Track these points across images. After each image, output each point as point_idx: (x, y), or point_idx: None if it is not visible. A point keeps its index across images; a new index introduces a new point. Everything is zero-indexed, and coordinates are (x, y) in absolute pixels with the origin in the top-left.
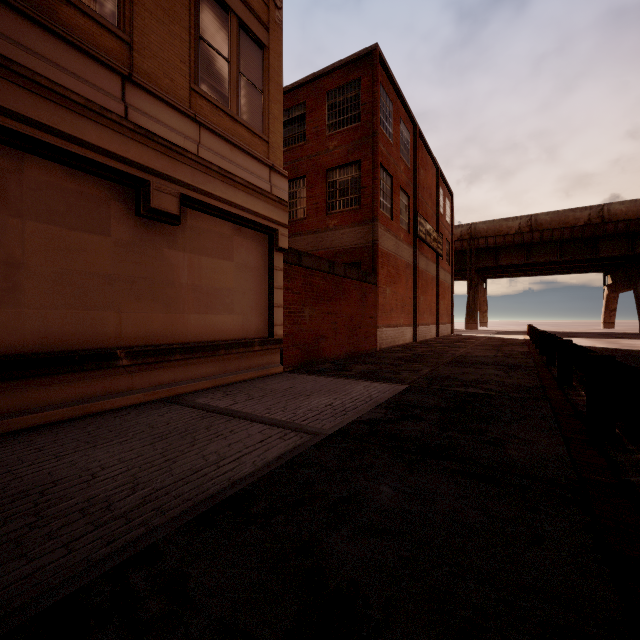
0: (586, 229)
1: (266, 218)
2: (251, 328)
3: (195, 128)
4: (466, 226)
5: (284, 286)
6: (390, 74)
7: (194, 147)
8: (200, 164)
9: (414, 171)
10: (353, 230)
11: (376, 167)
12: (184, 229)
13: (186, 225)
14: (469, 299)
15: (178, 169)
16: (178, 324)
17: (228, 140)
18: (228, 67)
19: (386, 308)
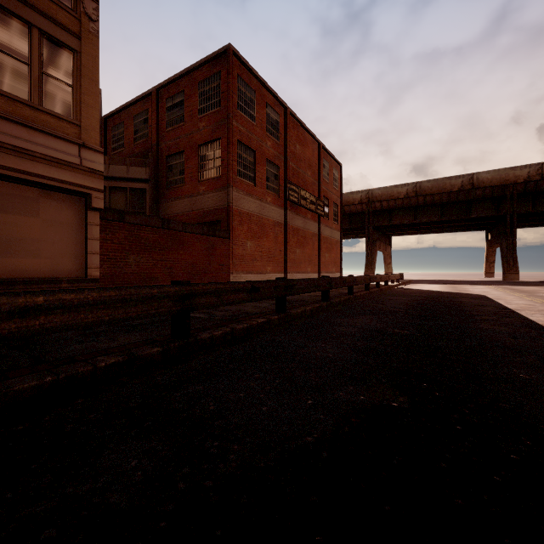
0: (460, 194)
1: (75, 184)
2: (63, 270)
3: None
4: (365, 192)
5: (101, 238)
6: (249, 68)
7: None
8: None
9: (285, 146)
10: (215, 194)
11: (229, 143)
12: None
13: None
14: (367, 253)
15: None
16: None
17: (25, 125)
18: (28, 69)
19: (246, 258)
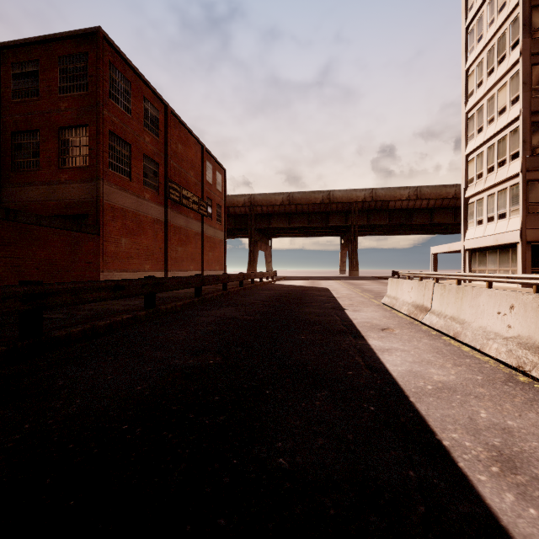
0: (321, 206)
1: None
2: None
3: None
4: (248, 196)
5: None
6: (124, 57)
7: None
8: None
9: (166, 144)
10: (82, 185)
11: (99, 133)
12: None
13: None
14: (250, 252)
15: None
16: None
17: None
18: None
19: (121, 255)
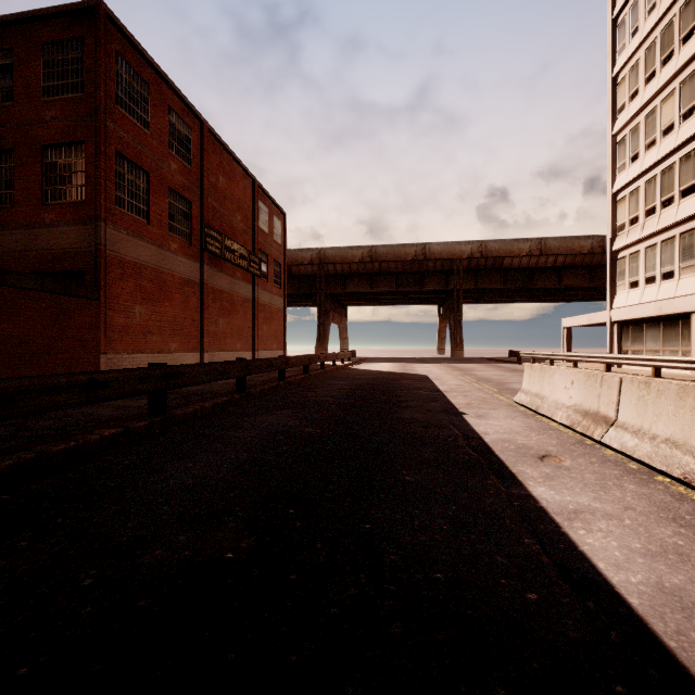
0: (414, 264)
1: None
2: None
3: None
4: (316, 250)
5: None
6: (138, 47)
7: None
8: None
9: (201, 175)
10: (75, 229)
11: (99, 153)
12: None
13: None
14: (319, 325)
15: None
16: None
17: None
18: None
19: (133, 330)
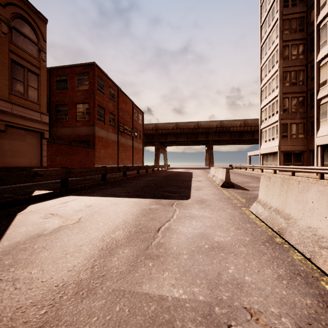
0: (194, 130)
1: (39, 129)
2: (33, 163)
3: (11, 105)
4: (154, 124)
5: (47, 150)
6: (102, 71)
7: (10, 110)
8: (12, 115)
9: (118, 105)
10: (86, 128)
11: (94, 106)
12: (7, 133)
13: (7, 132)
14: (155, 154)
15: (5, 117)
16: (4, 161)
17: (23, 106)
18: (23, 84)
19: (101, 157)
